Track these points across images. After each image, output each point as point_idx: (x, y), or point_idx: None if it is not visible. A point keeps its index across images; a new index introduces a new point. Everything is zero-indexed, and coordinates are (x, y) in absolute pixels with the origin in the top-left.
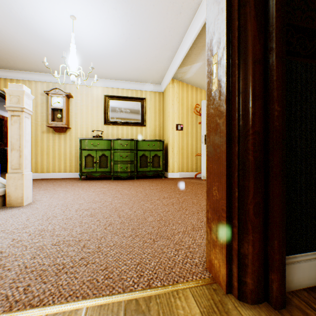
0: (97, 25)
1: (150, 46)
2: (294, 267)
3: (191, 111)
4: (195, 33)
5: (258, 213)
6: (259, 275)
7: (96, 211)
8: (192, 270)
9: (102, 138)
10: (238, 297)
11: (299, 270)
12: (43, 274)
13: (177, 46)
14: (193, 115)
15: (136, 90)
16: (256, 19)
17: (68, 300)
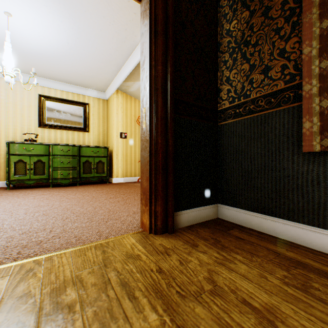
0: (37, 28)
1: (95, 59)
2: (181, 217)
3: (134, 121)
4: (137, 60)
5: (163, 190)
6: (164, 220)
7: (48, 212)
8: (132, 229)
9: (38, 142)
10: (154, 233)
11: (183, 218)
12: (27, 246)
13: (122, 64)
14: (137, 125)
15: (78, 94)
16: (162, 98)
17: (56, 251)
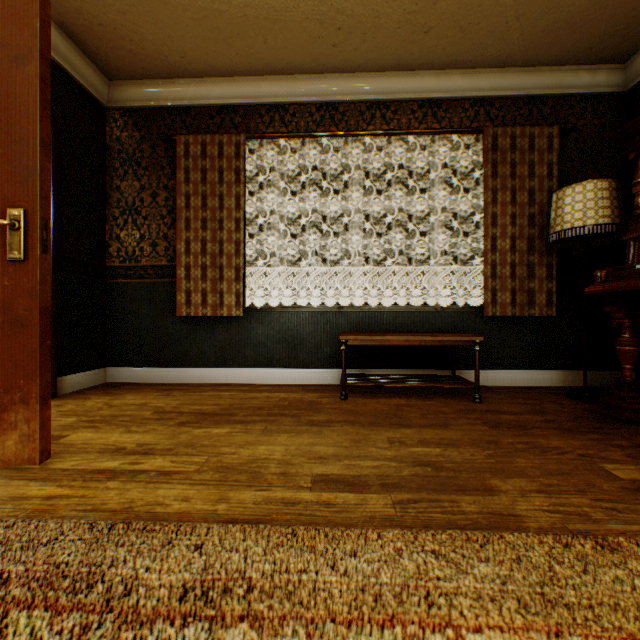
0: None
1: None
2: (64, 382)
3: None
4: None
5: None
6: None
7: None
8: None
9: None
10: None
11: (67, 384)
12: None
13: None
14: None
15: None
16: None
17: None
